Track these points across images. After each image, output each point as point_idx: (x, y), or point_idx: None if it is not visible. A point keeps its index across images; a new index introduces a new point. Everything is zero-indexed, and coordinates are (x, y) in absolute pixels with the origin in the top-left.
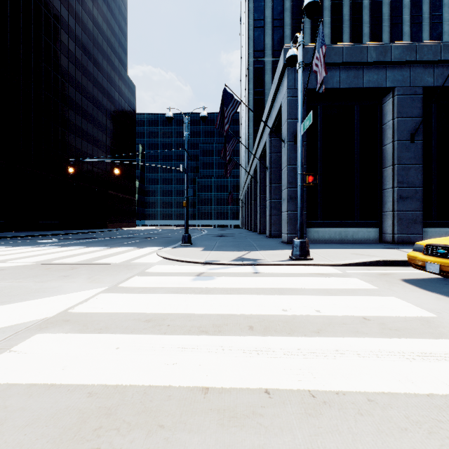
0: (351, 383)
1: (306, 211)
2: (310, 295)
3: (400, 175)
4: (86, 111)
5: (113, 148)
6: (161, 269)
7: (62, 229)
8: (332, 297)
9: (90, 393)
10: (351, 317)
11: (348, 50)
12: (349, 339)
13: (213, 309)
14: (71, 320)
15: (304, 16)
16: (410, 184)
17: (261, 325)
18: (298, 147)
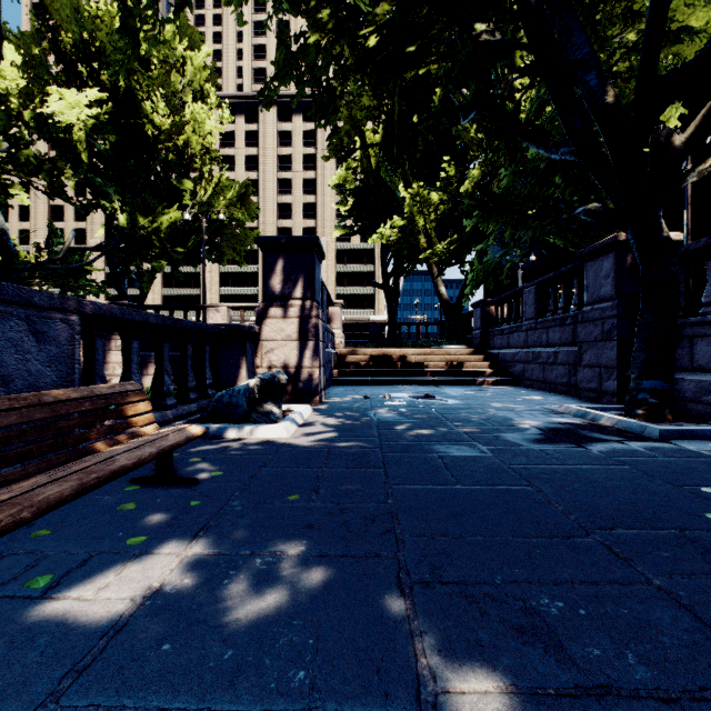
0: None
1: None
2: None
3: None
4: None
5: None
6: None
7: None
8: None
9: None
10: None
11: None
12: None
13: None
14: None
15: None
16: None
17: None
18: None
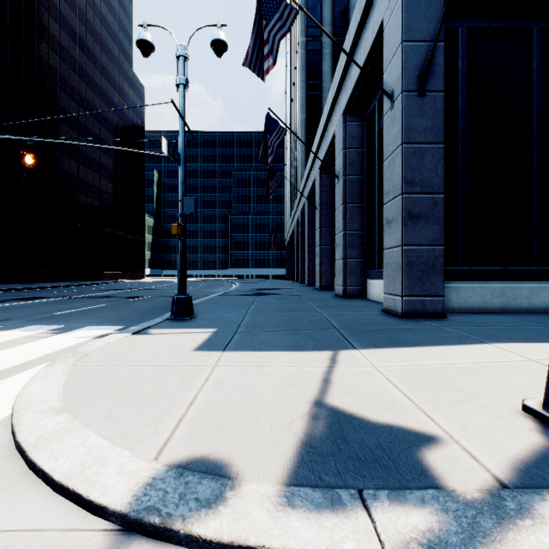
0: None
1: (443, 245)
2: None
3: None
4: (67, 112)
5: (110, 169)
6: None
7: (27, 282)
8: None
9: None
10: None
11: None
12: None
13: None
14: None
15: None
16: None
17: None
18: None
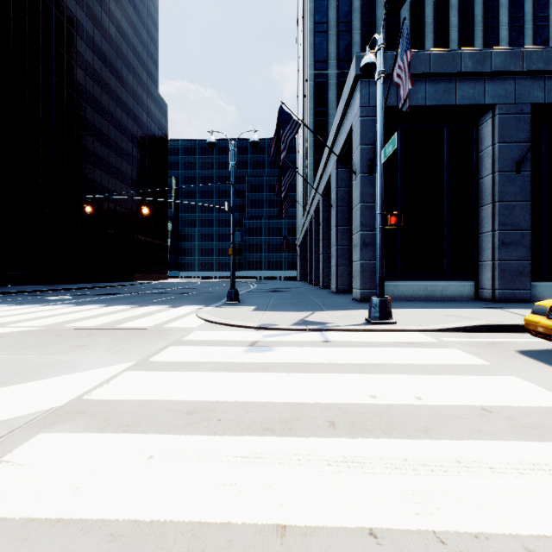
0: (494, 519)
1: None
2: (402, 373)
3: (503, 215)
4: (107, 136)
5: (140, 182)
6: (203, 336)
7: (78, 282)
8: (432, 376)
9: (113, 535)
10: (466, 407)
11: (436, 58)
12: (471, 442)
13: (277, 395)
14: (87, 411)
15: (377, 18)
16: (515, 227)
17: (345, 420)
18: (377, 180)
